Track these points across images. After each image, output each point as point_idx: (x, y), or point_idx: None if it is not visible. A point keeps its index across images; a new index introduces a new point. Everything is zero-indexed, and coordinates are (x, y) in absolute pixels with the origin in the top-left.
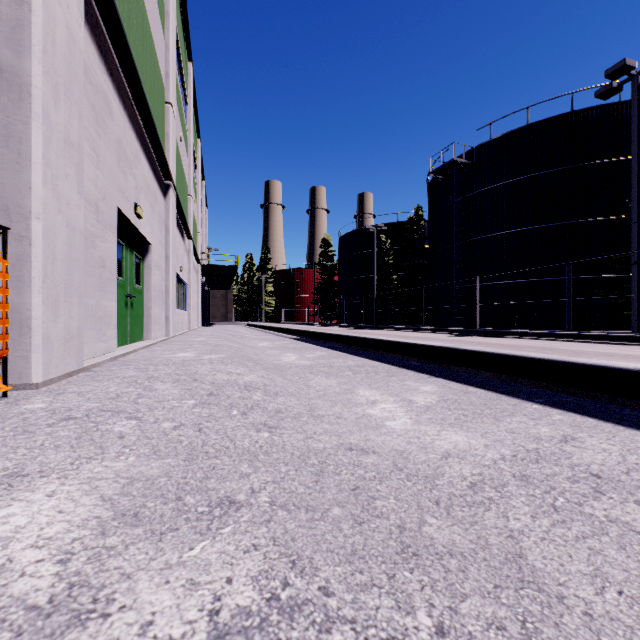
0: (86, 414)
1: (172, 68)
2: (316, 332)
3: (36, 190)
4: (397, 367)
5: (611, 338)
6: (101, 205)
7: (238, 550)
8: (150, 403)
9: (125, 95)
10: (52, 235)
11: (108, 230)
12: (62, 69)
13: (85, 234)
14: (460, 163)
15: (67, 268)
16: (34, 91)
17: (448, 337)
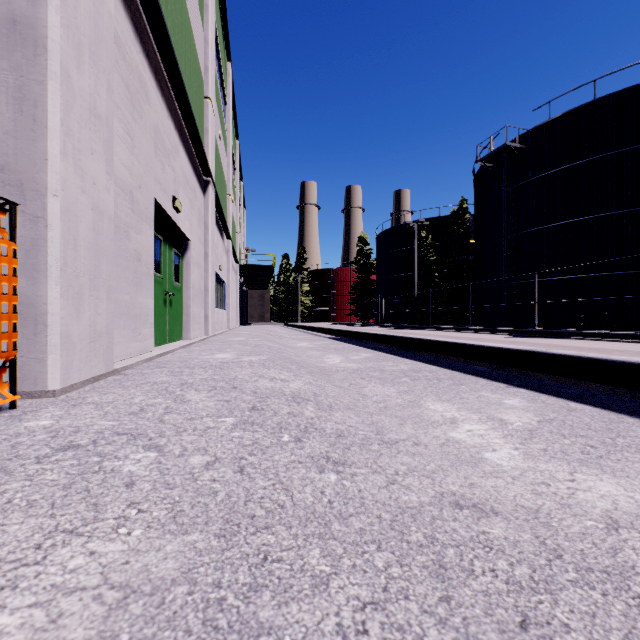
0: (94, 439)
1: (211, 62)
2: (358, 332)
3: (53, 162)
4: (461, 373)
5: None
6: (136, 194)
7: None
8: (178, 421)
9: (163, 81)
10: (73, 217)
11: (144, 222)
12: (86, 28)
13: (118, 223)
14: (513, 148)
15: (93, 257)
16: (51, 45)
17: (505, 338)
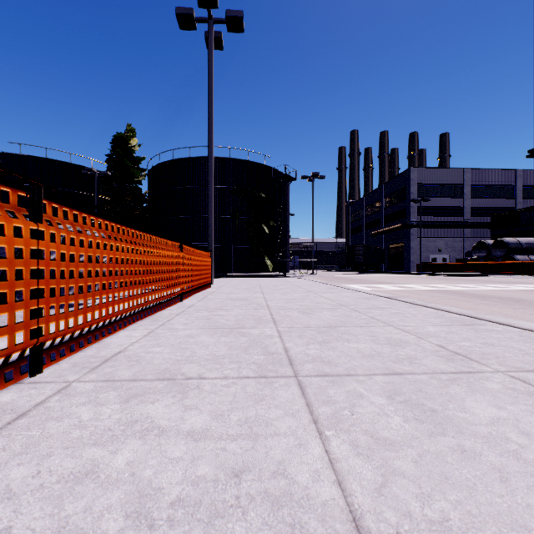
0: None
1: None
2: None
3: None
4: None
5: None
6: None
7: None
8: None
9: None
10: None
11: None
12: None
13: None
14: None
15: None
16: None
17: None
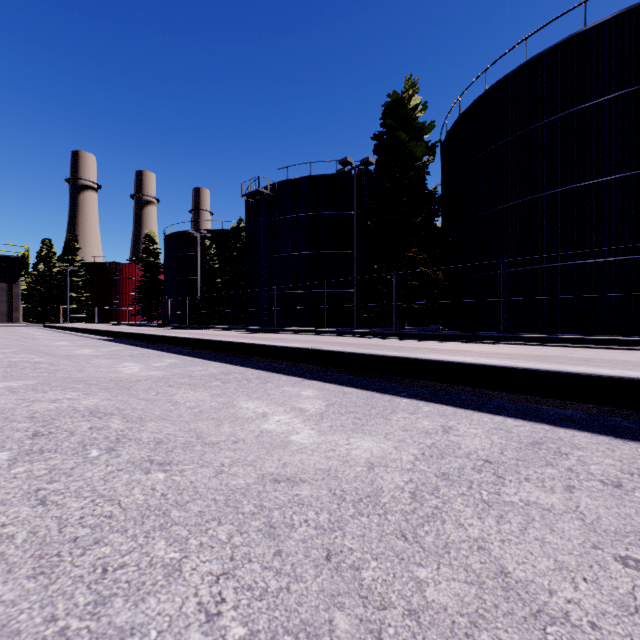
0: None
1: None
2: (120, 332)
3: None
4: (169, 353)
5: (329, 332)
6: None
7: (31, 381)
8: None
9: None
10: None
11: None
12: None
13: None
14: (265, 193)
15: None
16: None
17: (240, 334)
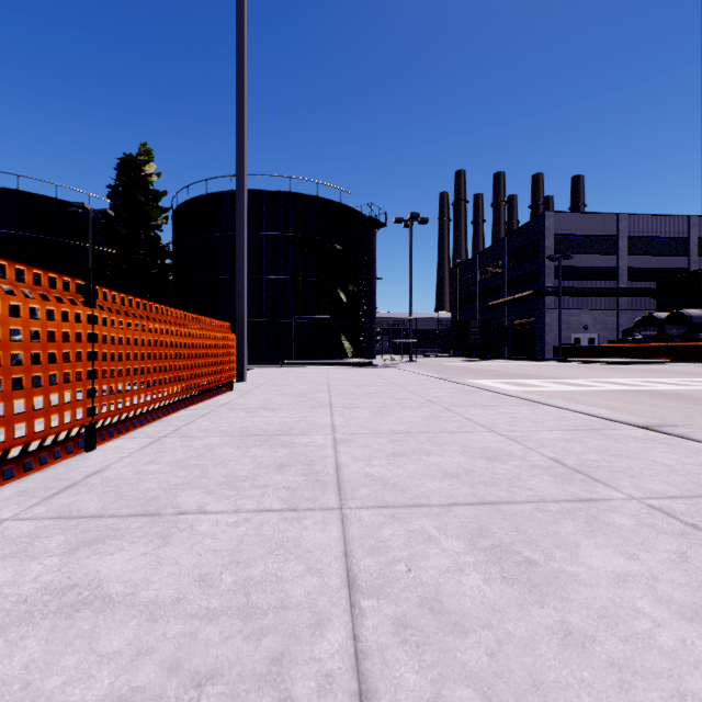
0: None
1: None
2: None
3: None
4: None
5: None
6: None
7: None
8: None
9: None
10: None
11: None
12: None
13: None
14: None
15: None
16: None
17: None
